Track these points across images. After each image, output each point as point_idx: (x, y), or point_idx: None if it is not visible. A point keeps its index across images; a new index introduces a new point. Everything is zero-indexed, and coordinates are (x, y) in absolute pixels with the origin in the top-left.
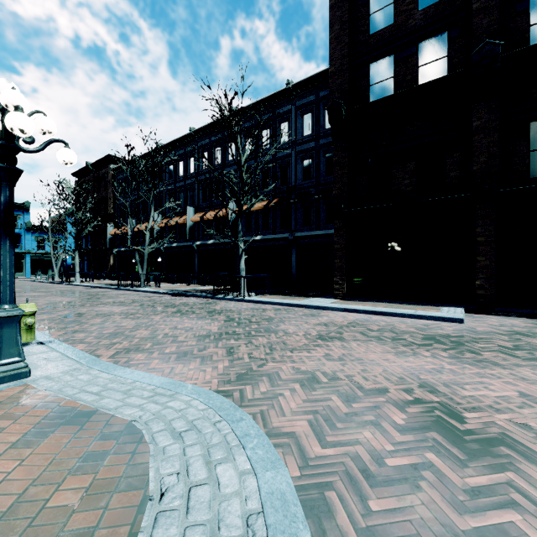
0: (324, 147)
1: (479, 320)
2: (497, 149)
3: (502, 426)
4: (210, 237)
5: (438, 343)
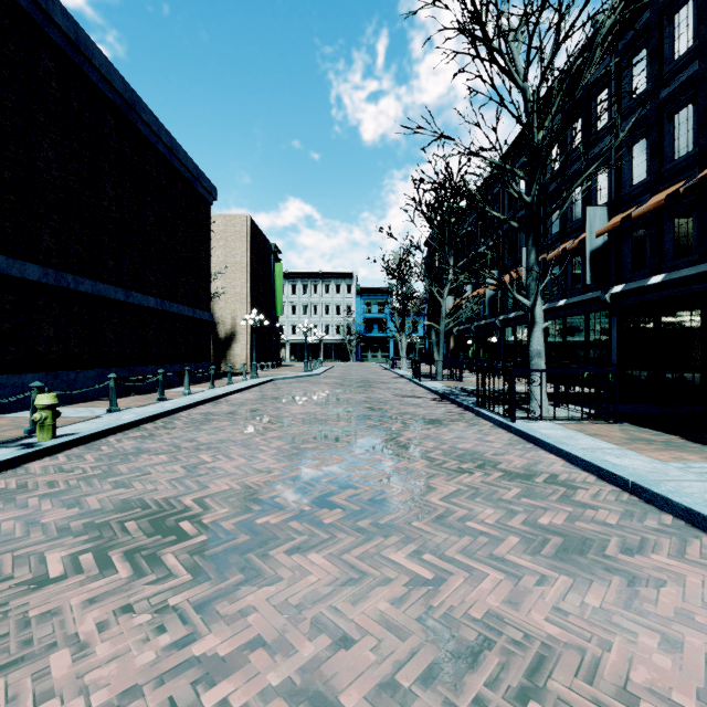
0: None
1: None
2: None
3: None
4: (561, 293)
5: None
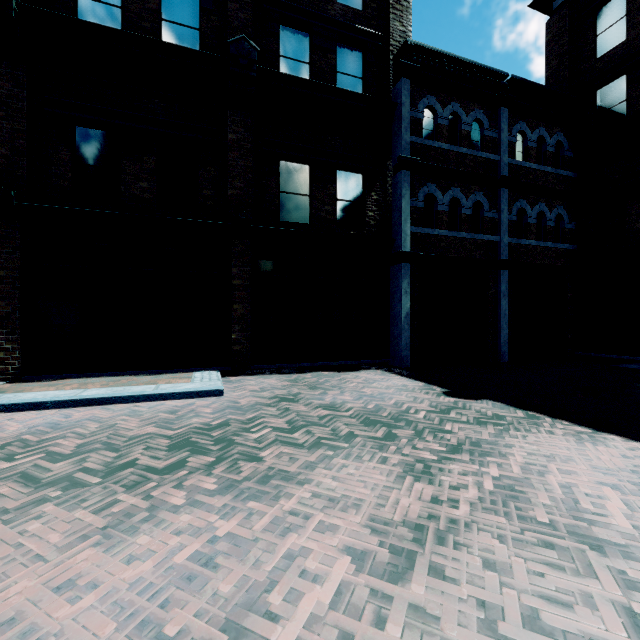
0: None
1: (239, 387)
2: (252, 177)
3: None
4: None
5: (196, 453)
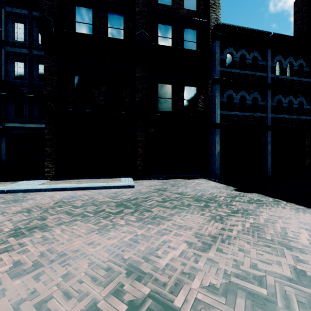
0: (37, 57)
1: (141, 184)
2: (146, 92)
3: (204, 302)
4: None
5: (126, 208)
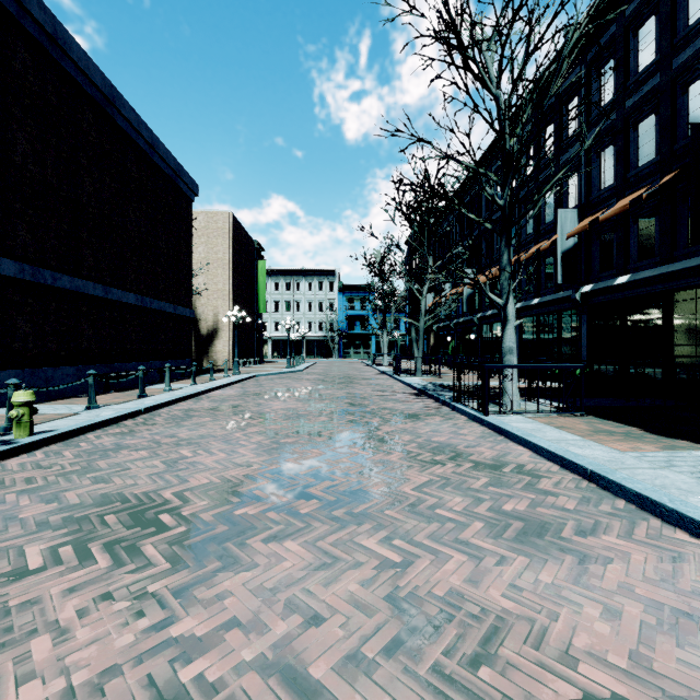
0: None
1: None
2: None
3: None
4: (535, 292)
5: None
